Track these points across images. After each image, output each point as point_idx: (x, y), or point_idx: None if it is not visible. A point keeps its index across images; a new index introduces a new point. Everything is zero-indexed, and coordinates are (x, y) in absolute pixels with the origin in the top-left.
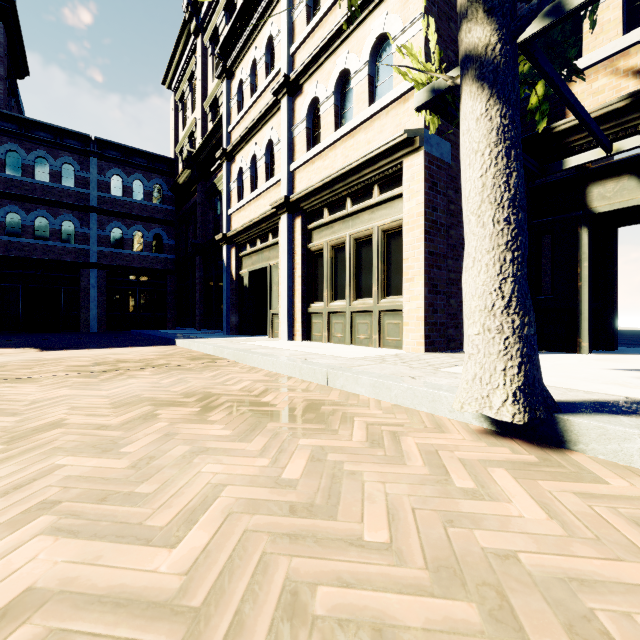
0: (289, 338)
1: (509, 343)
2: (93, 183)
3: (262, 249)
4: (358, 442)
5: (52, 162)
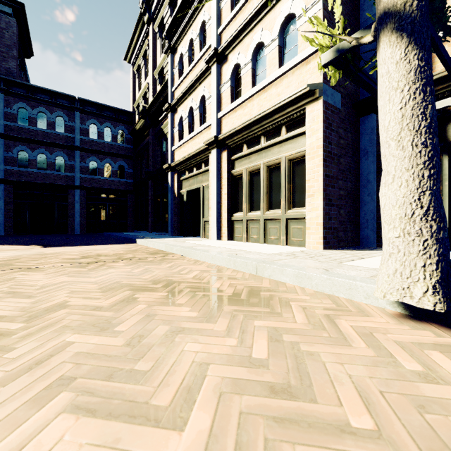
0: (217, 238)
1: (428, 244)
2: (77, 130)
3: (197, 174)
4: (302, 324)
5: (49, 115)
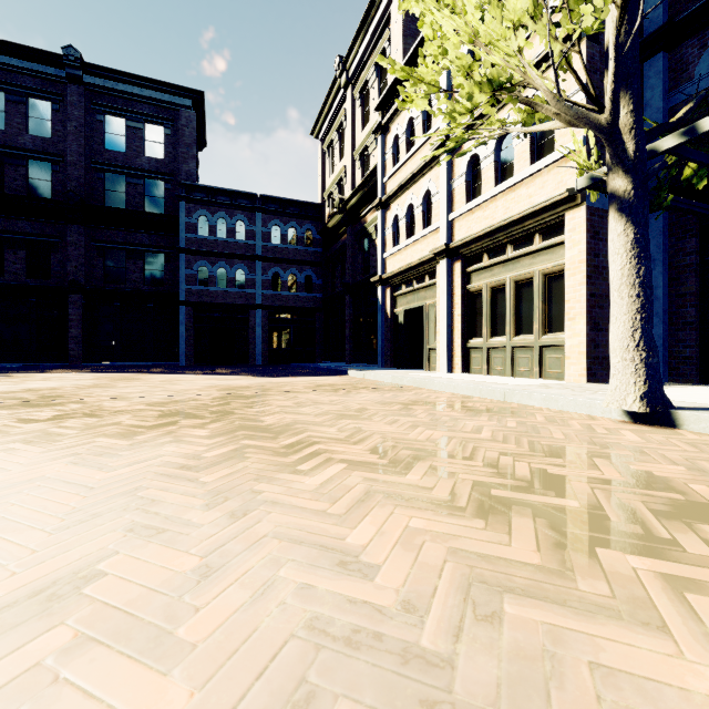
0: (448, 371)
1: (638, 367)
2: (258, 235)
3: (418, 289)
4: (541, 421)
5: (229, 221)
